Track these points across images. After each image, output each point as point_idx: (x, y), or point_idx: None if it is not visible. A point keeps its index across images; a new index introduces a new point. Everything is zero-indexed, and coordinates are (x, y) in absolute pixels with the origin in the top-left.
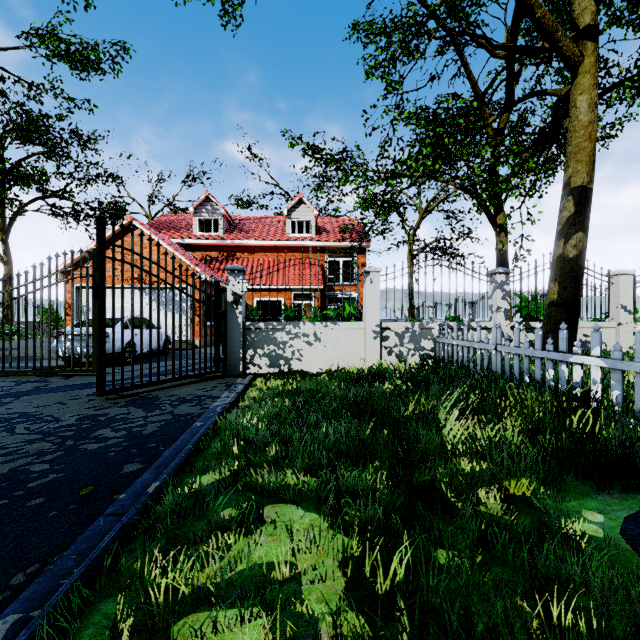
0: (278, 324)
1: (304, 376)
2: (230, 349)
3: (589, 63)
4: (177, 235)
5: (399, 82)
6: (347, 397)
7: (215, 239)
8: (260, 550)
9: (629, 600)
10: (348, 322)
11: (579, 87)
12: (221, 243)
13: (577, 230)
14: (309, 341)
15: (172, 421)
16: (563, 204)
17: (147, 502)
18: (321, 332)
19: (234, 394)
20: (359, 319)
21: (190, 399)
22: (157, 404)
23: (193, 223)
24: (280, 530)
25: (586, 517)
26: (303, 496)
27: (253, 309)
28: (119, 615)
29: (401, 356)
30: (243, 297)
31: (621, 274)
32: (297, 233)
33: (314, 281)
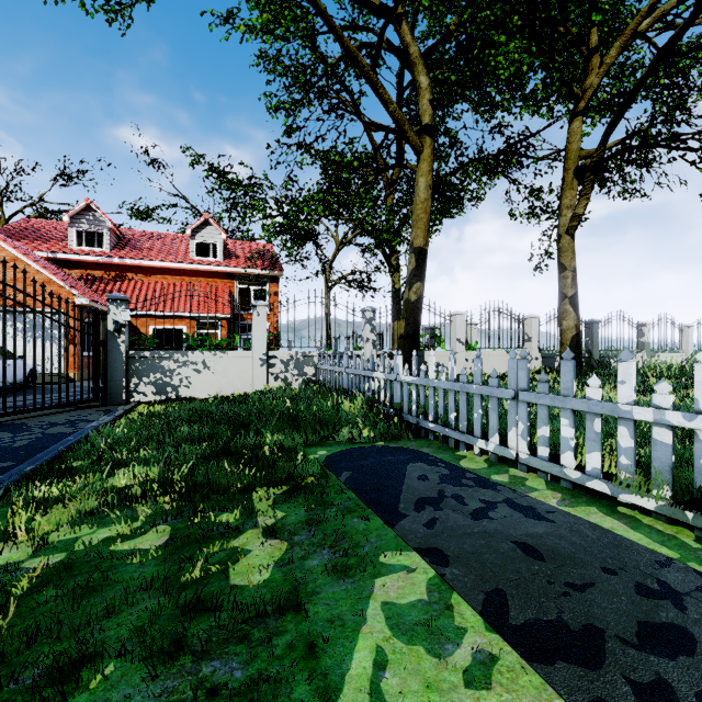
0: (165, 353)
1: (191, 401)
2: (111, 378)
3: (427, 154)
4: (45, 247)
5: (295, 130)
6: (220, 413)
7: (99, 256)
8: (111, 483)
9: (295, 470)
10: (237, 351)
11: (420, 171)
12: (107, 261)
13: (417, 280)
14: (198, 369)
15: (43, 438)
16: (410, 259)
17: (25, 474)
18: (210, 360)
19: (112, 417)
20: (271, 349)
21: (63, 423)
22: (25, 428)
23: (69, 234)
24: (128, 475)
25: (318, 453)
26: (149, 460)
27: (148, 338)
28: (16, 499)
29: (286, 381)
30: (126, 326)
31: (457, 314)
32: (205, 255)
33: (221, 309)
